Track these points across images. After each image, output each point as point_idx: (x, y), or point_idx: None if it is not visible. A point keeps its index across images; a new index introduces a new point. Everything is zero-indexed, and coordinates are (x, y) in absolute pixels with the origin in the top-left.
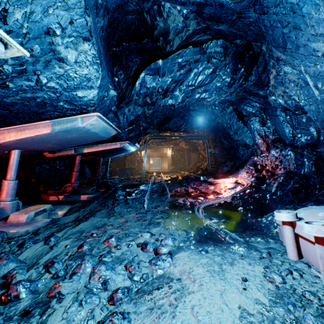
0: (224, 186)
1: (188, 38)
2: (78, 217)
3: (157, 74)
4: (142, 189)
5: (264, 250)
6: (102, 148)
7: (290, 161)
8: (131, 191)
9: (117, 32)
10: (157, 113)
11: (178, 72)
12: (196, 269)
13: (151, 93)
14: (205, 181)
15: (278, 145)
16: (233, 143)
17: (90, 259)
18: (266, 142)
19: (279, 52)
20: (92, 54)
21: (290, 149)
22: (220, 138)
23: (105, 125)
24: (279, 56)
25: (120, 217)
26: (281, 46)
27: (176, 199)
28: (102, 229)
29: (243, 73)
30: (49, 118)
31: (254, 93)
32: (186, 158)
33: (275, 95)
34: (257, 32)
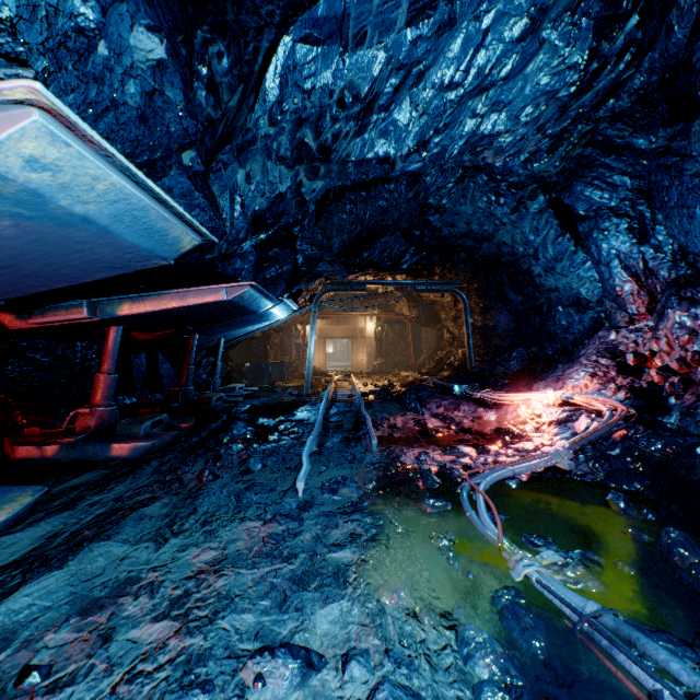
0: (530, 414)
1: None
2: (50, 541)
3: (336, 39)
4: (301, 420)
5: None
6: (174, 303)
7: None
8: (270, 424)
9: None
10: (341, 217)
11: (410, 29)
12: None
13: (317, 114)
14: (467, 399)
15: (698, 293)
16: (538, 298)
17: None
18: (648, 288)
19: None
20: None
21: None
22: (501, 288)
23: (122, 186)
24: None
25: (203, 541)
26: None
27: (395, 453)
28: (101, 617)
29: (635, 32)
30: None
31: (620, 146)
32: (409, 340)
33: None
34: None
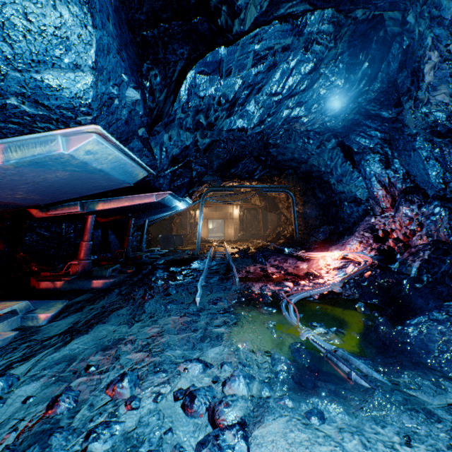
0: (324, 264)
1: (271, 8)
2: (76, 324)
3: (217, 72)
4: (195, 268)
5: (446, 415)
6: (127, 203)
7: (439, 223)
8: (177, 271)
9: None
10: (218, 150)
11: (254, 68)
12: None
13: (206, 108)
14: (292, 256)
15: (414, 197)
16: (334, 197)
17: None
18: (391, 193)
19: None
20: None
21: (440, 204)
22: (313, 190)
23: (119, 156)
24: None
25: (151, 324)
26: None
27: (248, 285)
28: (112, 351)
29: (367, 70)
30: (4, 139)
31: (373, 115)
32: (260, 221)
33: (431, 103)
34: None
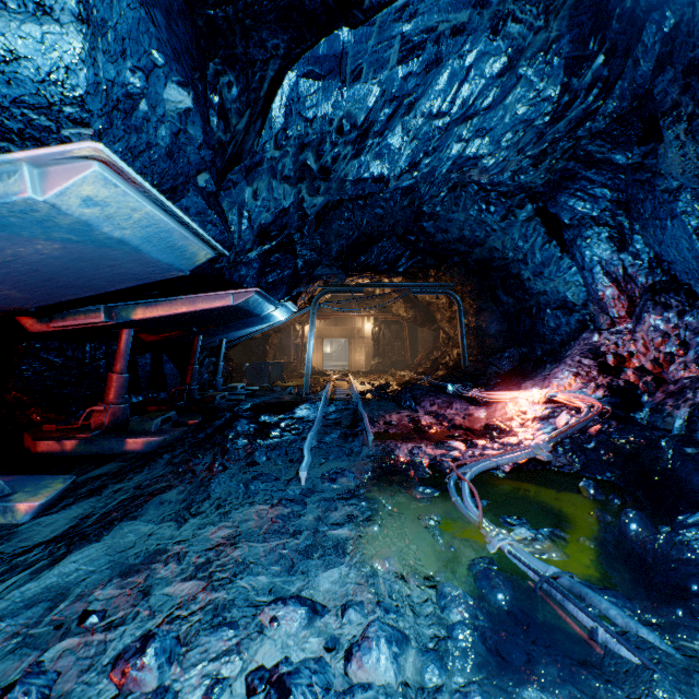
0: (516, 411)
1: None
2: (84, 521)
3: (336, 75)
4: (301, 417)
5: None
6: (185, 308)
7: None
8: (271, 421)
9: None
10: (340, 224)
11: (401, 66)
12: None
13: (318, 139)
14: (460, 397)
15: (671, 299)
16: (528, 301)
17: None
18: (628, 293)
19: None
20: None
21: None
22: (493, 291)
23: (154, 214)
24: None
25: (218, 521)
26: None
27: (390, 447)
28: (139, 578)
29: (602, 70)
30: None
31: (600, 161)
32: (406, 341)
33: None
34: None
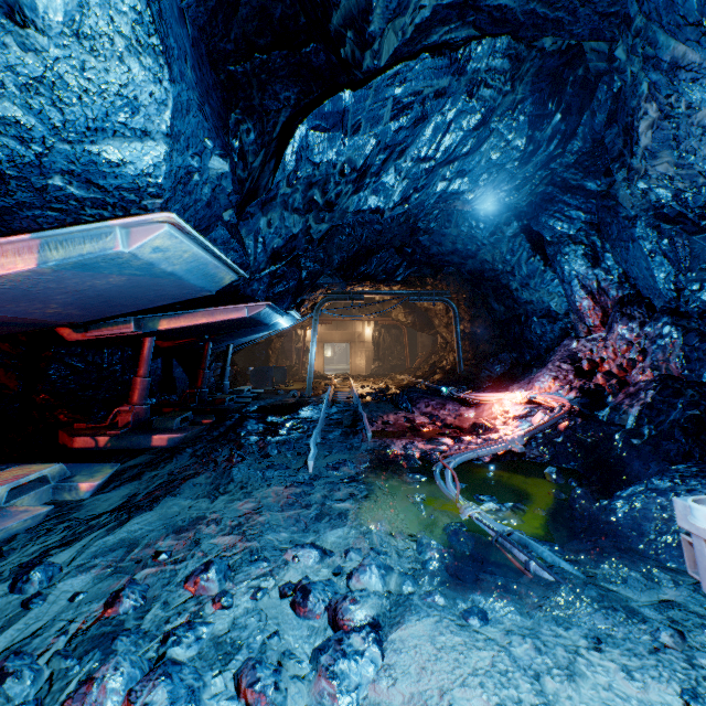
0: (500, 411)
1: (418, 34)
2: (133, 498)
3: (339, 128)
4: (305, 417)
5: (654, 614)
6: (205, 319)
7: (669, 350)
8: (278, 421)
9: (237, 20)
10: (341, 238)
11: (393, 123)
12: (460, 695)
13: (323, 179)
14: (453, 399)
15: (635, 311)
16: (517, 309)
17: (126, 660)
18: (601, 304)
19: (683, 42)
20: (132, 12)
21: (670, 321)
22: (486, 299)
23: (198, 253)
24: (679, 58)
25: (243, 498)
26: (692, 22)
27: (386, 443)
28: (189, 534)
29: (560, 125)
30: (37, 230)
31: (574, 187)
32: (405, 345)
33: (650, 176)
34: (605, 8)
